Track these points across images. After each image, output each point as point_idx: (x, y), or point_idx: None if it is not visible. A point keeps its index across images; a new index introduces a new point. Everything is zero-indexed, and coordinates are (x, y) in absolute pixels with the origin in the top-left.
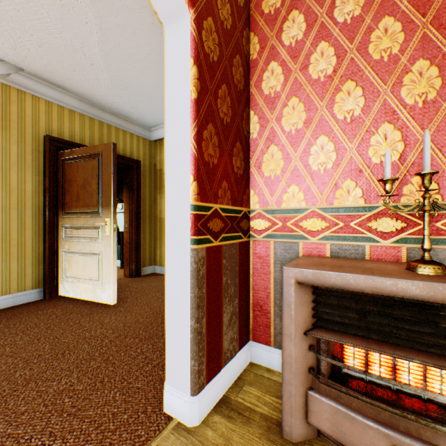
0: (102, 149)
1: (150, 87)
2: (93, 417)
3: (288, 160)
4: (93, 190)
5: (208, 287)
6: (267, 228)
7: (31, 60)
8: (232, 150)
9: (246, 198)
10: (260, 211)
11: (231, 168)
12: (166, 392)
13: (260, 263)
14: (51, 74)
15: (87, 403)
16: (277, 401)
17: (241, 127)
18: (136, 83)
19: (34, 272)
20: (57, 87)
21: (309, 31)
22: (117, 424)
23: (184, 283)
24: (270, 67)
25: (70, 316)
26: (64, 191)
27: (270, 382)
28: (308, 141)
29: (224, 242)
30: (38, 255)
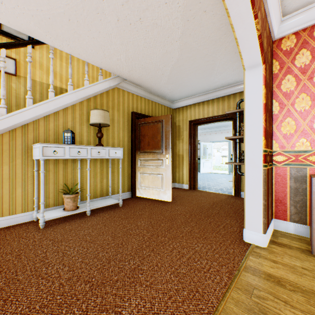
0: (163, 118)
1: (187, 81)
2: (215, 240)
3: (299, 125)
4: (158, 140)
5: (266, 187)
6: (284, 160)
7: (133, 75)
8: (269, 122)
9: (272, 145)
10: (279, 151)
11: (269, 131)
12: (247, 233)
13: (280, 178)
14: (138, 80)
15: (206, 236)
16: (300, 243)
17: (271, 109)
18: (180, 80)
19: (127, 183)
20: (137, 85)
21: (313, 59)
22: (228, 243)
23: (258, 184)
24: (287, 78)
25: (155, 205)
26: (139, 141)
27: (291, 237)
28: (312, 116)
29: (268, 167)
30: (129, 174)
